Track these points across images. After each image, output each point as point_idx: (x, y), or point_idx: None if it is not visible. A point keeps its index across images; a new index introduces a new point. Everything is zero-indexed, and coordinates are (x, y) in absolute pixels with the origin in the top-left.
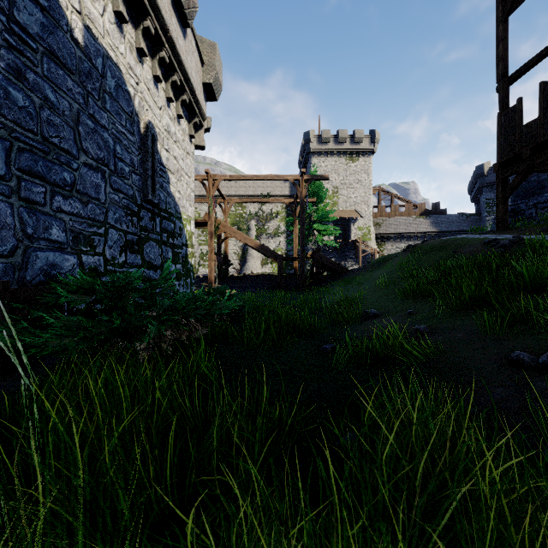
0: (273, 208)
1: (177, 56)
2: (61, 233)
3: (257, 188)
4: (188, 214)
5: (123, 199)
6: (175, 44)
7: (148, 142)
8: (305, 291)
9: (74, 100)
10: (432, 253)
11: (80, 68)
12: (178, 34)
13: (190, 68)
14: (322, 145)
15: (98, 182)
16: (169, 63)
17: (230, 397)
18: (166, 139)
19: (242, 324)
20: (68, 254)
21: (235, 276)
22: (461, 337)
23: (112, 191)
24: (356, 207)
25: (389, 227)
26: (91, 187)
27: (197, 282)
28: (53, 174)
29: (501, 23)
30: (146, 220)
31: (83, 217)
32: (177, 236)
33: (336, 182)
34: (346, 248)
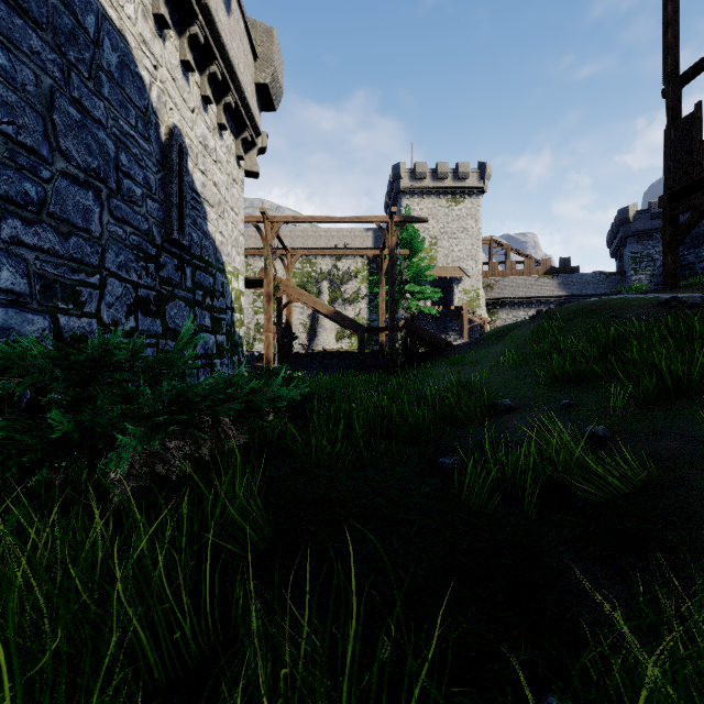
0: (352, 265)
1: (217, 37)
2: (19, 278)
3: (330, 239)
4: (235, 266)
5: (132, 234)
6: (213, 17)
7: (172, 155)
8: (396, 373)
9: (43, 71)
10: (578, 320)
11: (56, 24)
12: (218, 5)
13: (237, 58)
14: (416, 182)
15: (89, 205)
16: (204, 46)
17: (282, 573)
18: (201, 155)
19: (310, 422)
20: (34, 313)
21: (302, 353)
22: (679, 449)
23: (113, 221)
24: (461, 264)
25: (503, 290)
26: (75, 212)
27: (250, 362)
28: (4, 182)
29: (670, 1)
30: (170, 269)
31: (61, 256)
32: (219, 296)
33: (434, 231)
34: (447, 318)
